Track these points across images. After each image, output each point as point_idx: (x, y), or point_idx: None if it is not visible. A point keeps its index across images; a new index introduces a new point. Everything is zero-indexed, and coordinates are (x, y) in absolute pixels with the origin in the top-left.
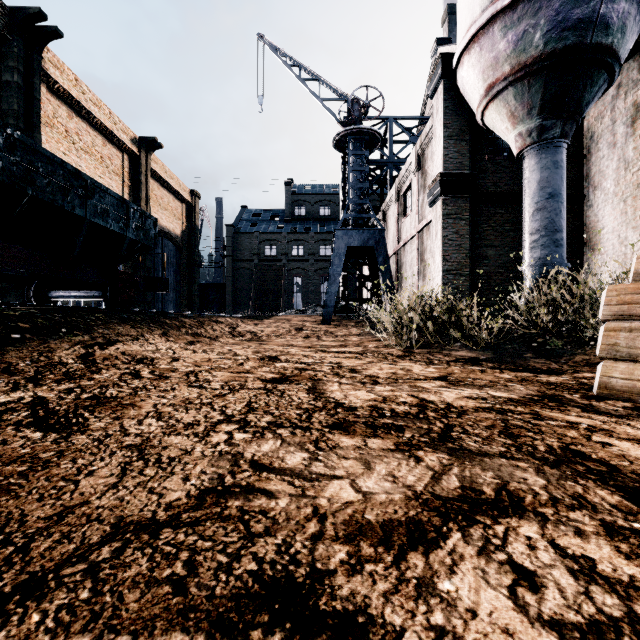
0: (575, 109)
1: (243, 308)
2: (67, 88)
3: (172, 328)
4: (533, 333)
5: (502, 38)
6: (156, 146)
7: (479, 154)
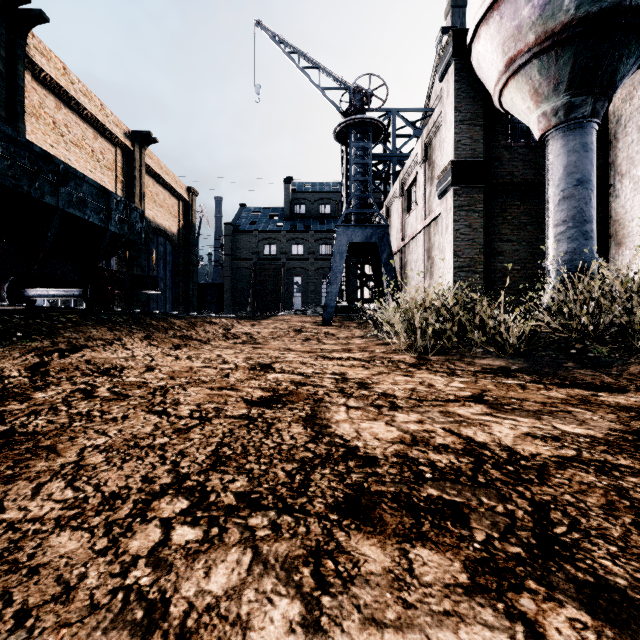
0: (608, 84)
1: (242, 308)
2: (54, 77)
3: (158, 330)
4: (569, 337)
5: (526, 3)
6: (150, 140)
7: (494, 140)
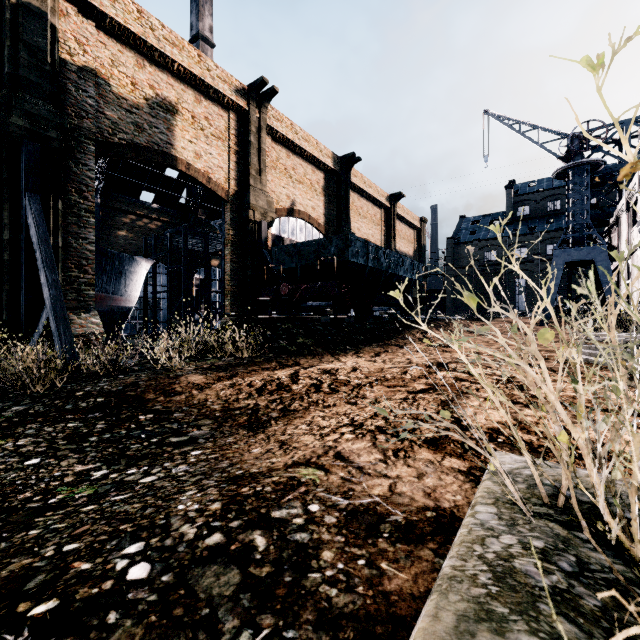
0: None
1: (462, 310)
2: (359, 185)
3: (437, 327)
4: None
5: None
6: (400, 197)
7: None
